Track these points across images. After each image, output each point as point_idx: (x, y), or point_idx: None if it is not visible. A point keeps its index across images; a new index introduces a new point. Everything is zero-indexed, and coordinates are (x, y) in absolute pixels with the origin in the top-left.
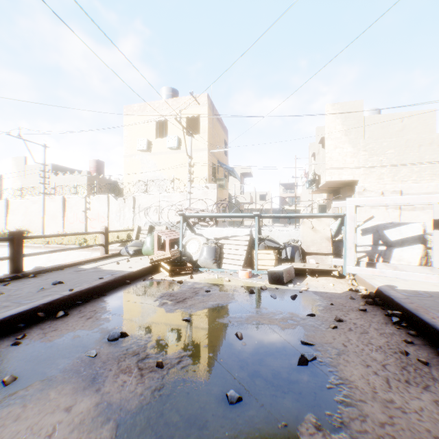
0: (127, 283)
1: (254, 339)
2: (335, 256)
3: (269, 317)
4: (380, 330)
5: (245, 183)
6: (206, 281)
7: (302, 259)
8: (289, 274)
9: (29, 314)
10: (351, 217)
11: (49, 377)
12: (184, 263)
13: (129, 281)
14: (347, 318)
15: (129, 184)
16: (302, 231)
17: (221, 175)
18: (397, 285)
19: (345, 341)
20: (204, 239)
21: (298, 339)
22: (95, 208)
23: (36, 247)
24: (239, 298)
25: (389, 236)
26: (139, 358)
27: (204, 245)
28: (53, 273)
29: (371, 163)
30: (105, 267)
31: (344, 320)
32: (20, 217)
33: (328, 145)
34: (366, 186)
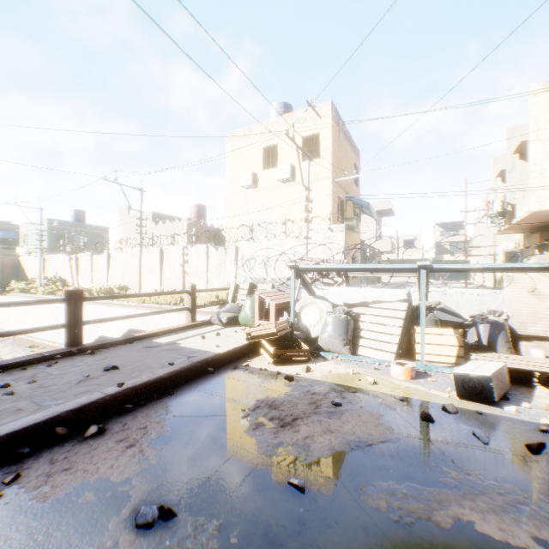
0: (209, 372)
1: None
2: None
3: (492, 508)
4: None
5: (384, 224)
6: (333, 379)
7: (511, 347)
8: (499, 381)
9: (42, 429)
10: None
11: None
12: (297, 343)
13: (212, 369)
14: None
15: (231, 231)
16: (507, 295)
17: (350, 214)
18: None
19: None
20: (328, 304)
21: None
22: (193, 261)
23: (131, 307)
24: (401, 429)
25: None
26: None
27: (328, 316)
28: (117, 348)
29: None
30: (185, 343)
31: None
32: (120, 272)
33: (535, 152)
34: None
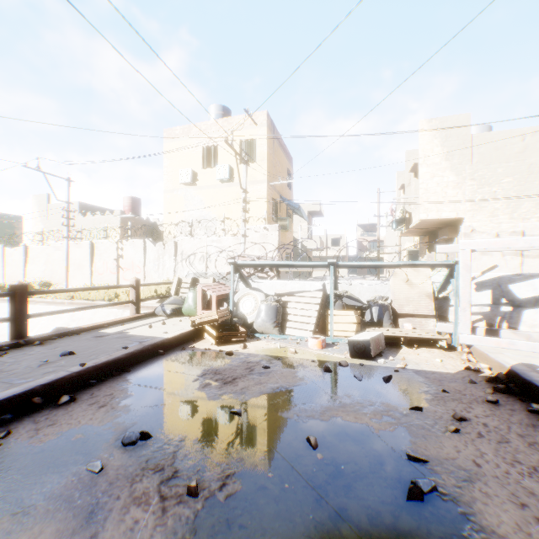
0: (159, 354)
1: (335, 448)
2: (438, 318)
3: (354, 410)
4: (526, 437)
5: (314, 224)
6: (265, 352)
7: (393, 323)
8: (377, 344)
9: (20, 400)
10: (465, 267)
11: (25, 508)
12: (236, 327)
13: (162, 351)
14: (471, 415)
15: (170, 226)
16: (392, 285)
17: (283, 214)
18: (538, 364)
19: (476, 456)
20: (262, 294)
21: (401, 450)
22: (129, 256)
23: (57, 304)
24: (309, 378)
25: (517, 292)
26: (163, 477)
27: (261, 304)
28: (65, 339)
29: (481, 196)
30: (134, 332)
31: (467, 418)
32: (41, 267)
33: (423, 173)
34: (474, 225)
